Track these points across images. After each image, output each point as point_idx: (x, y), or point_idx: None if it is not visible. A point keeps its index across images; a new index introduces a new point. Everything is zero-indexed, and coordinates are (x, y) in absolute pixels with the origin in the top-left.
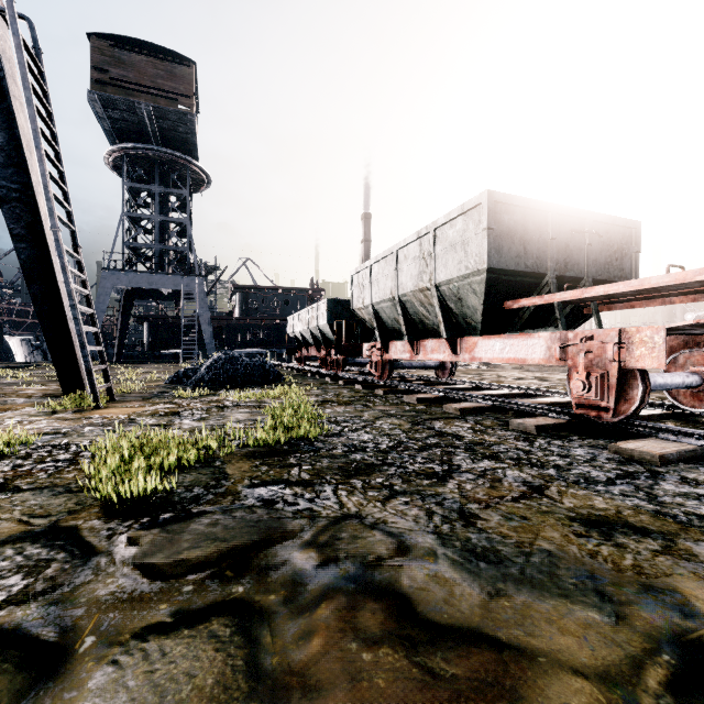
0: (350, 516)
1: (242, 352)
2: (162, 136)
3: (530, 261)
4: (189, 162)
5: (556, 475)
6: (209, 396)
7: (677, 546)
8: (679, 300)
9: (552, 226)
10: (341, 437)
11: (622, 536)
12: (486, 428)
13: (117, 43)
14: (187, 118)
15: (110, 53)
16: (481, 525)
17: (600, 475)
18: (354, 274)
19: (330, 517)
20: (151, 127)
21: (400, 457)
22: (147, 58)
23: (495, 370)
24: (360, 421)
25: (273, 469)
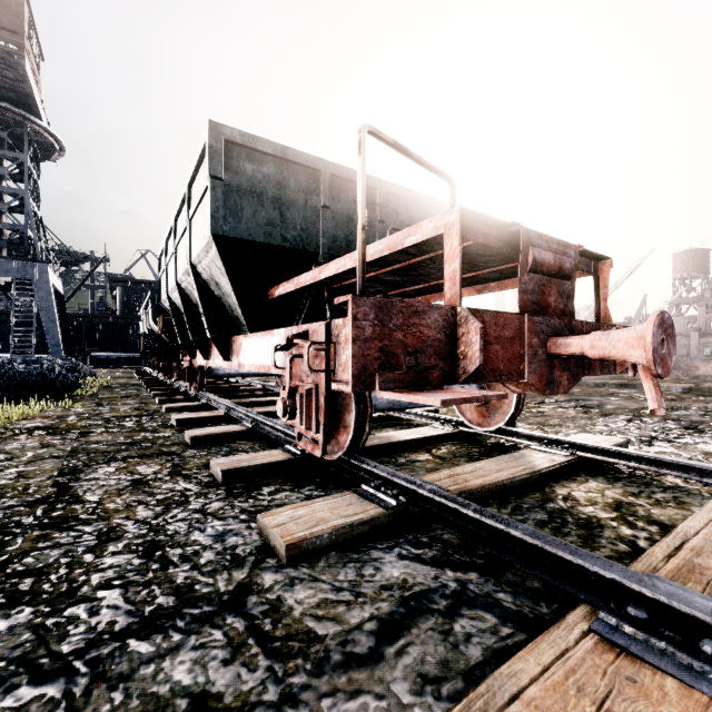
0: None
1: (120, 356)
2: None
3: (292, 233)
4: (27, 119)
5: None
6: None
7: None
8: (466, 292)
9: (325, 189)
10: None
11: None
12: (167, 475)
13: None
14: (14, 59)
15: None
16: None
17: (96, 626)
18: (161, 257)
19: None
20: None
21: None
22: None
23: None
24: None
25: None
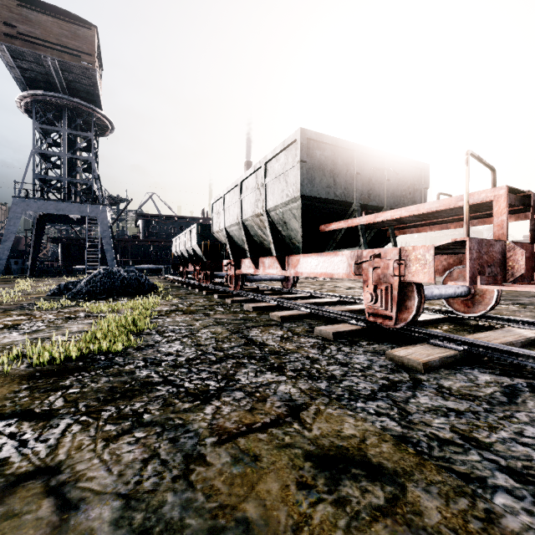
0: (43, 470)
1: (144, 267)
2: (68, 87)
3: (339, 191)
4: (94, 110)
5: (324, 389)
6: (72, 307)
7: (405, 496)
8: (453, 226)
9: (357, 162)
10: (151, 349)
11: (350, 482)
12: (294, 335)
13: (24, 3)
14: (89, 72)
15: (18, 11)
16: (196, 475)
17: (366, 387)
18: (214, 203)
19: (14, 475)
20: (57, 78)
21: (188, 371)
22: (53, 19)
23: (336, 281)
24: (186, 331)
25: (32, 394)
